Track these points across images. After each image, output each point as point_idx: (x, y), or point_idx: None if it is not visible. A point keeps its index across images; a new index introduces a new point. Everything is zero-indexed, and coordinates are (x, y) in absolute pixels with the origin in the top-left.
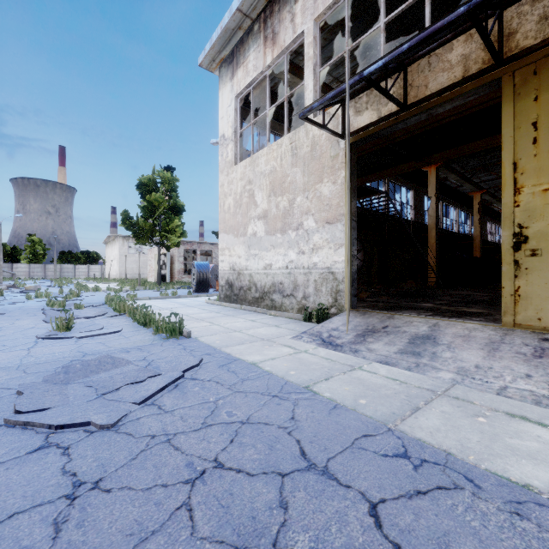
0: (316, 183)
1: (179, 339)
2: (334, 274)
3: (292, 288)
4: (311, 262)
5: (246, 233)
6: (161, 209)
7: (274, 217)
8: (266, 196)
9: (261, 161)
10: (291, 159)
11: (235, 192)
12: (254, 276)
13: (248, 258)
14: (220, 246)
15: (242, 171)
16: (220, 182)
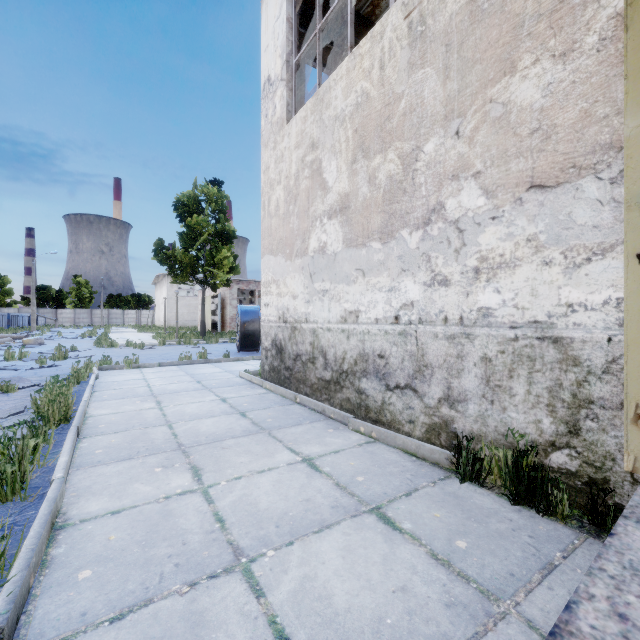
0: (491, 81)
1: None
2: (567, 346)
3: (412, 371)
4: (472, 305)
5: (306, 250)
6: (205, 236)
7: (363, 205)
8: (346, 163)
9: (335, 93)
10: (407, 53)
11: (287, 174)
12: (321, 336)
13: (309, 299)
14: (264, 278)
15: (298, 129)
16: (264, 164)
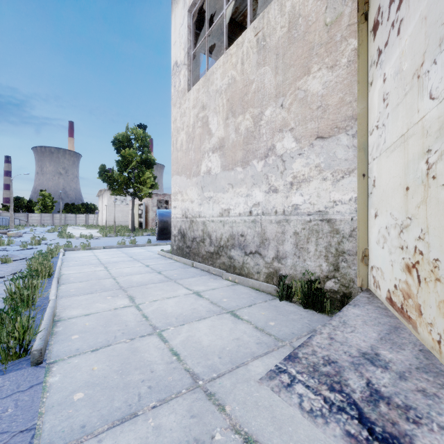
0: (298, 77)
1: (9, 370)
2: (333, 224)
3: (259, 243)
4: (289, 203)
5: (199, 172)
6: (134, 163)
7: (232, 145)
8: (222, 119)
9: (216, 76)
10: (256, 56)
11: (187, 124)
12: (208, 225)
13: (201, 202)
14: (173, 190)
15: (194, 96)
16: (173, 117)
